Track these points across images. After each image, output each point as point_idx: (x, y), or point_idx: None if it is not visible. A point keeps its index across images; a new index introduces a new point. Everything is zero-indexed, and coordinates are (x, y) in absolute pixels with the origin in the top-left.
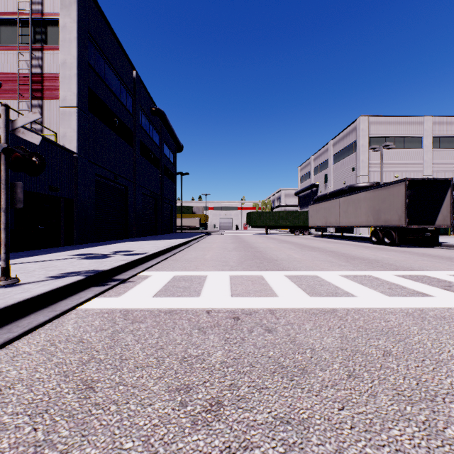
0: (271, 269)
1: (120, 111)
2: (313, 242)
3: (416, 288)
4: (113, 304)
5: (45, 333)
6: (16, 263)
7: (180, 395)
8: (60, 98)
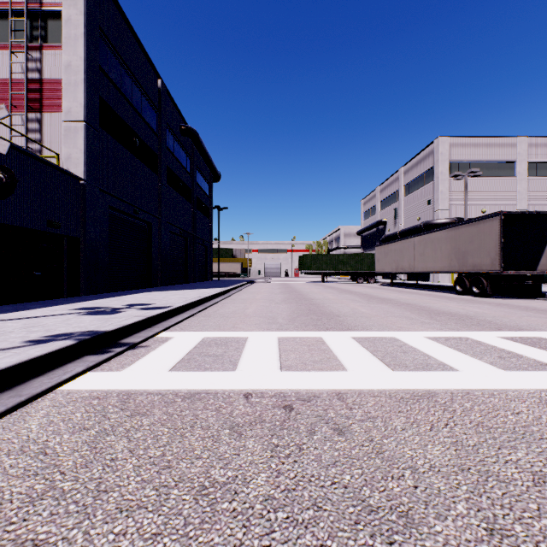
0: (333, 329)
1: (142, 128)
2: (382, 293)
3: (536, 357)
4: (110, 383)
5: None
6: None
7: None
8: (63, 111)
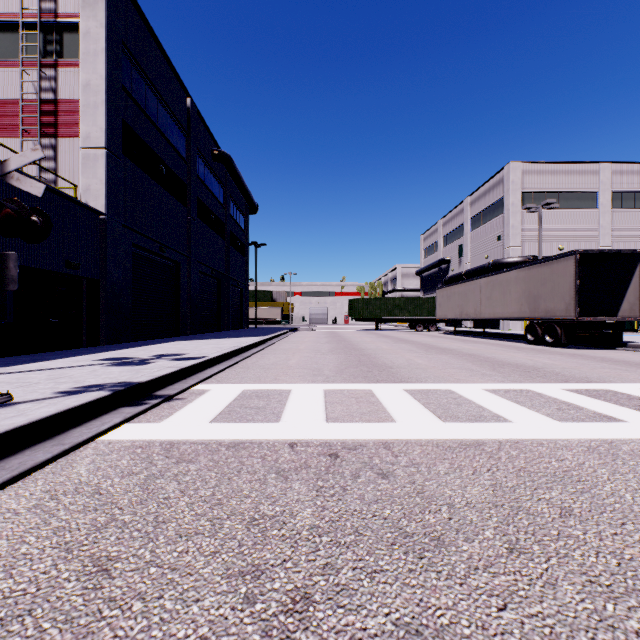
0: (384, 381)
1: (169, 154)
2: (443, 342)
3: (597, 409)
4: (150, 434)
5: (43, 479)
6: (14, 372)
7: (245, 583)
8: (82, 136)
